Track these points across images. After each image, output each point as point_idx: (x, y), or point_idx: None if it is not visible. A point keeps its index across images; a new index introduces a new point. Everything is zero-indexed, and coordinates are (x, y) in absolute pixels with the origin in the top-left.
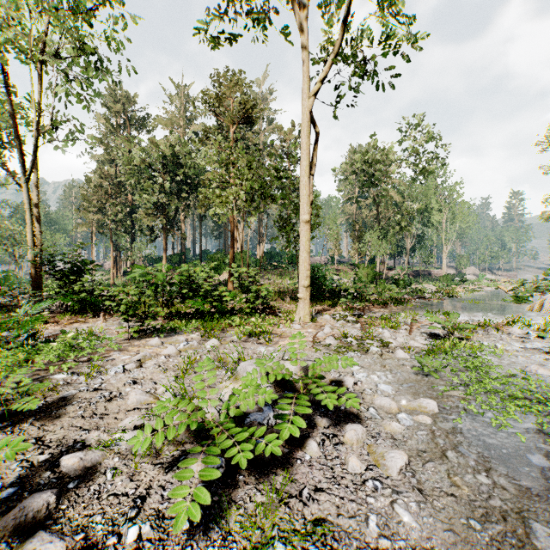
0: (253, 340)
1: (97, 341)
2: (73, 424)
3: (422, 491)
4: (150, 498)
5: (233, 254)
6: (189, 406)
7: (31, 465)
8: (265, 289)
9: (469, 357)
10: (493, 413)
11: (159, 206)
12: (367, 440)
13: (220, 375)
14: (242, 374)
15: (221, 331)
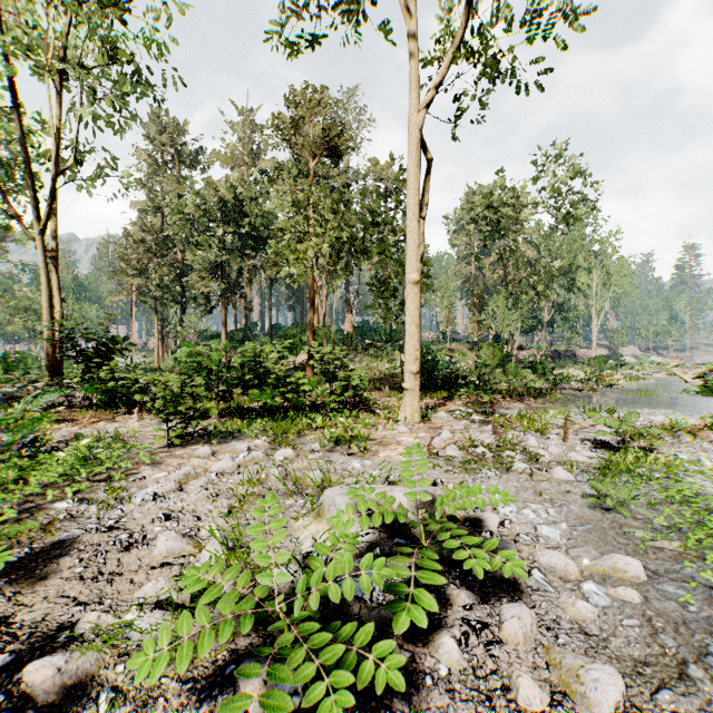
0: (341, 449)
1: (125, 449)
2: (64, 593)
3: None
4: None
5: (313, 329)
6: (242, 576)
7: None
8: (357, 376)
9: (668, 481)
10: None
11: (217, 267)
12: (540, 635)
13: (295, 505)
14: (328, 508)
15: (297, 435)
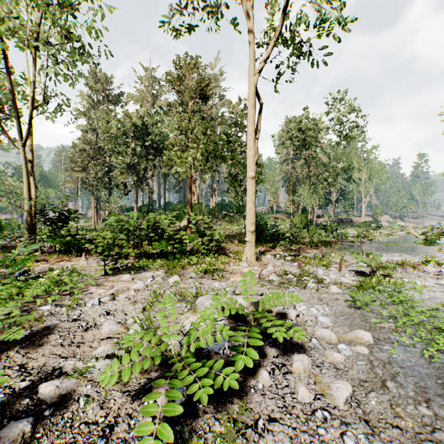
0: (208, 277)
1: (79, 277)
2: (53, 352)
3: (368, 422)
4: (118, 426)
5: (191, 205)
6: (154, 338)
7: (13, 392)
8: (217, 233)
9: (394, 293)
10: (424, 345)
11: (131, 166)
12: (312, 369)
13: (181, 307)
14: (200, 307)
15: (181, 268)
